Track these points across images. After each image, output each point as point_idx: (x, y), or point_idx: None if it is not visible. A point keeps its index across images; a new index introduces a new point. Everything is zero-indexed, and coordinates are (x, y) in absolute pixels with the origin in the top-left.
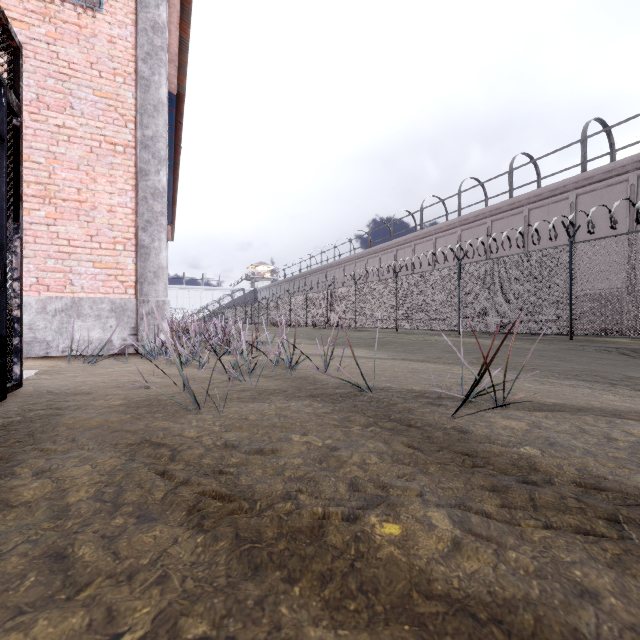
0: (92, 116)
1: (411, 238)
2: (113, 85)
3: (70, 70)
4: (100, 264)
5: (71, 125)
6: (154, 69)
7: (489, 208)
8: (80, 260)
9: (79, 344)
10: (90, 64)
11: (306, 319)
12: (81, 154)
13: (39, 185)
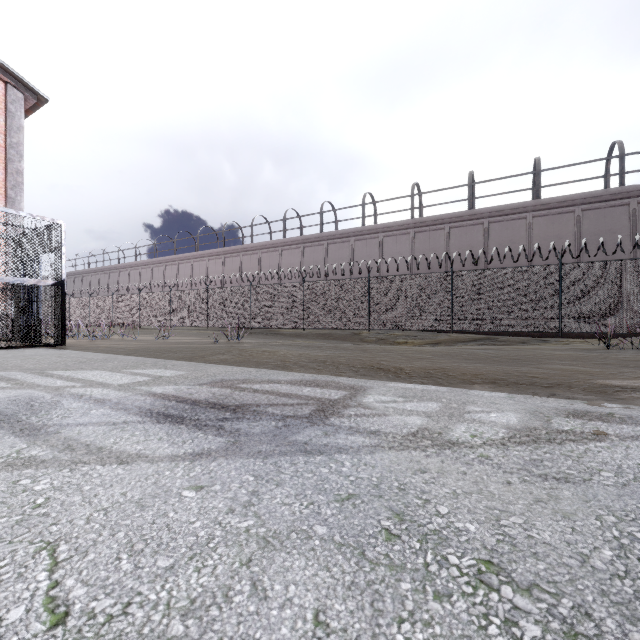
0: None
1: (190, 256)
2: None
3: None
4: None
5: None
6: (18, 193)
7: (241, 246)
8: None
9: None
10: None
11: (90, 319)
12: None
13: None
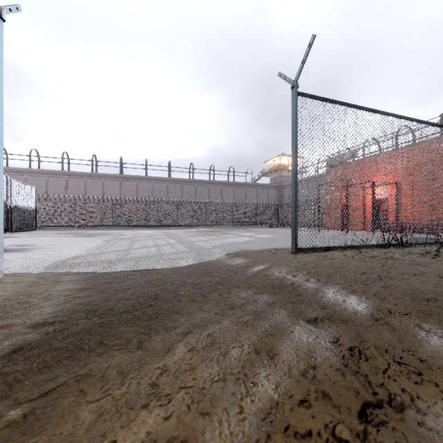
0: None
1: None
2: None
3: None
4: None
5: None
6: None
7: None
8: None
9: None
10: None
11: None
12: None
13: None
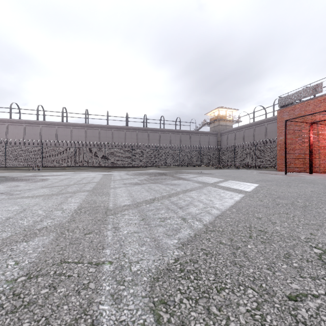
0: None
1: None
2: None
3: None
4: None
5: None
6: None
7: None
8: None
9: None
10: None
11: None
12: None
13: None
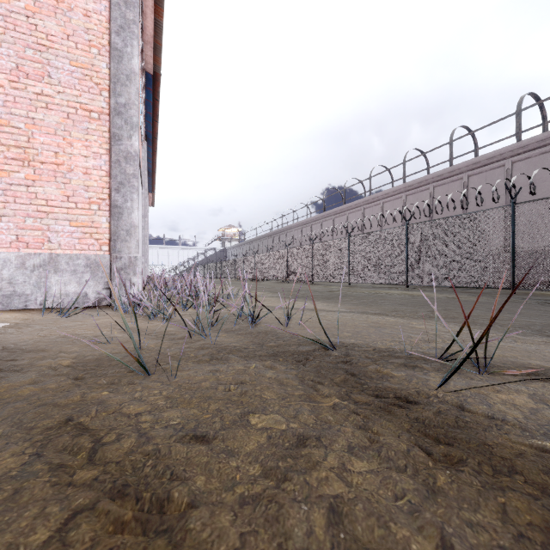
0: (69, 85)
1: (361, 203)
2: (88, 56)
3: (48, 41)
4: (76, 223)
5: (49, 93)
6: (126, 41)
7: (431, 175)
8: (57, 219)
9: (56, 297)
10: (67, 36)
11: (268, 274)
12: (58, 120)
13: (19, 149)
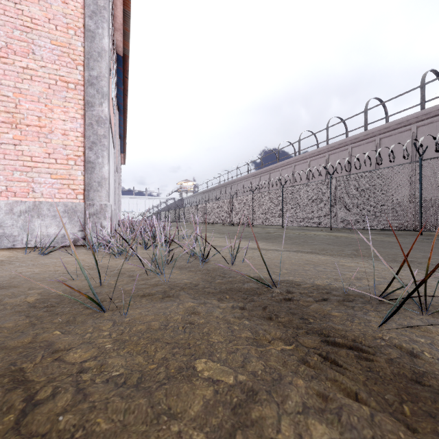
0: (50, 60)
1: (292, 161)
2: (66, 36)
3: (32, 24)
4: (56, 175)
5: (33, 67)
6: (98, 24)
7: (350, 138)
8: (40, 172)
9: (39, 238)
10: (48, 19)
11: (217, 219)
12: (41, 90)
13: (8, 113)
